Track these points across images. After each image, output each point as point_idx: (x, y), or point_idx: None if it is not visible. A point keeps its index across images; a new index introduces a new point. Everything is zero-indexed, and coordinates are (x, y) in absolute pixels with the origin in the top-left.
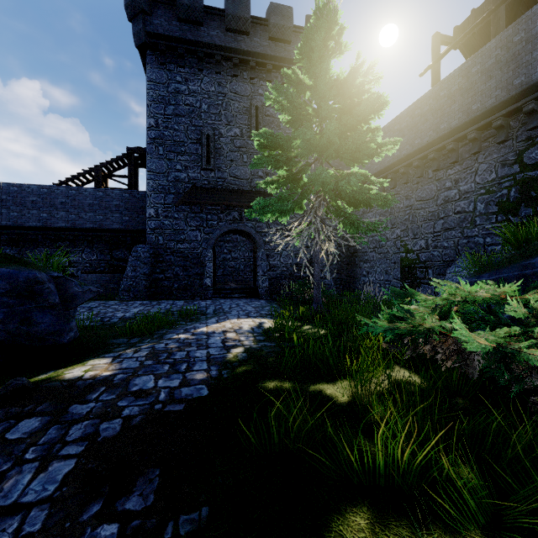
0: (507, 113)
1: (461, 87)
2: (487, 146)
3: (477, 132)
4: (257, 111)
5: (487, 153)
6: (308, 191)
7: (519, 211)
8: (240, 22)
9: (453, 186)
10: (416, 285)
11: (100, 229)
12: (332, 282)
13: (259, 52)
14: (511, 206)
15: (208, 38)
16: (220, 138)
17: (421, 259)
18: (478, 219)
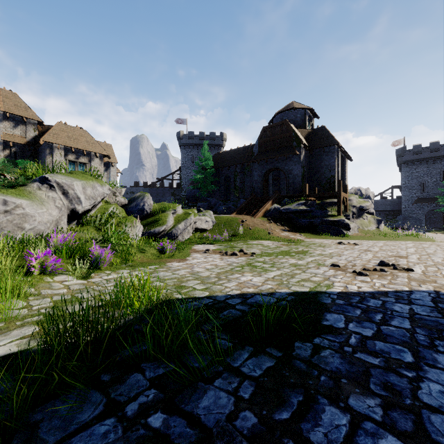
0: None
1: None
2: None
3: None
4: (443, 172)
5: None
6: None
7: None
8: (435, 149)
9: None
10: None
11: (383, 210)
12: None
13: (443, 155)
14: None
15: (423, 156)
16: (428, 183)
17: None
18: None
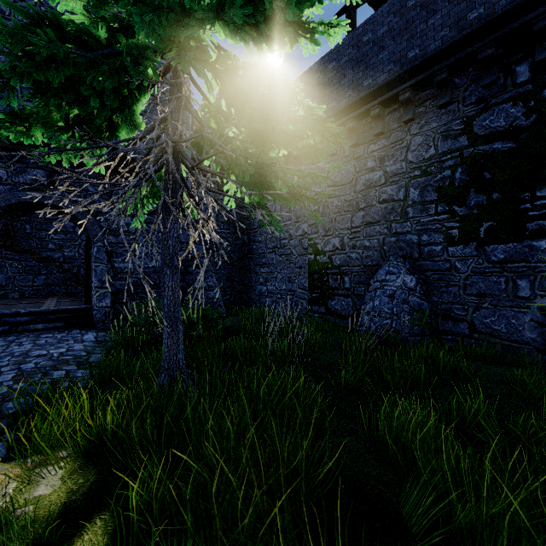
0: (456, 61)
1: (393, 28)
2: (423, 112)
3: (411, 91)
4: None
5: (423, 121)
6: (136, 55)
7: (468, 199)
8: None
9: (377, 166)
10: (328, 297)
11: None
12: (219, 295)
13: None
14: (456, 192)
15: None
16: None
17: (335, 263)
18: (411, 210)
